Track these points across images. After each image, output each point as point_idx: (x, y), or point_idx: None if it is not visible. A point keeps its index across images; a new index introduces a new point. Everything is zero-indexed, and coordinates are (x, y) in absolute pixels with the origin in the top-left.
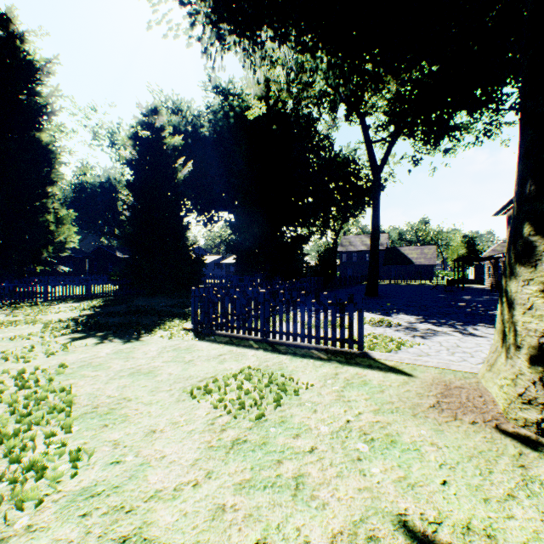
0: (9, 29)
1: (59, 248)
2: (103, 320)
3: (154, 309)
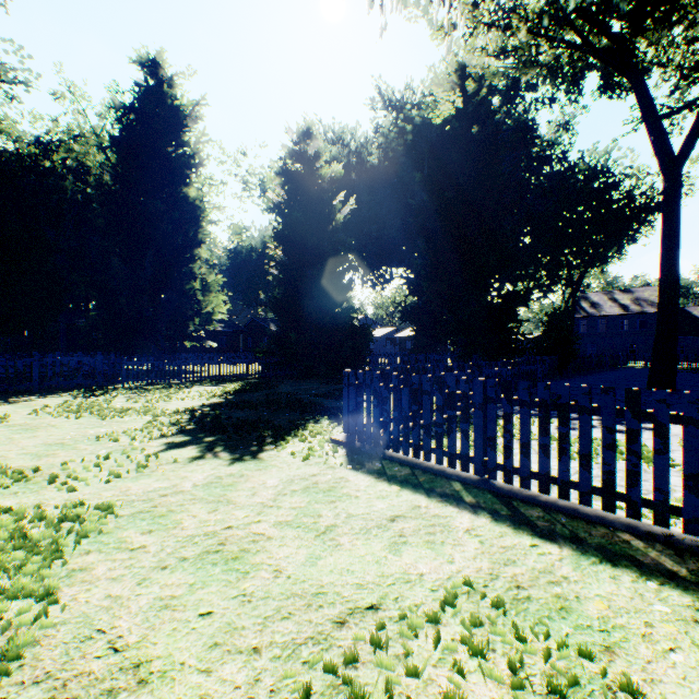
0: (159, 76)
1: (206, 320)
2: (227, 413)
3: (297, 400)
